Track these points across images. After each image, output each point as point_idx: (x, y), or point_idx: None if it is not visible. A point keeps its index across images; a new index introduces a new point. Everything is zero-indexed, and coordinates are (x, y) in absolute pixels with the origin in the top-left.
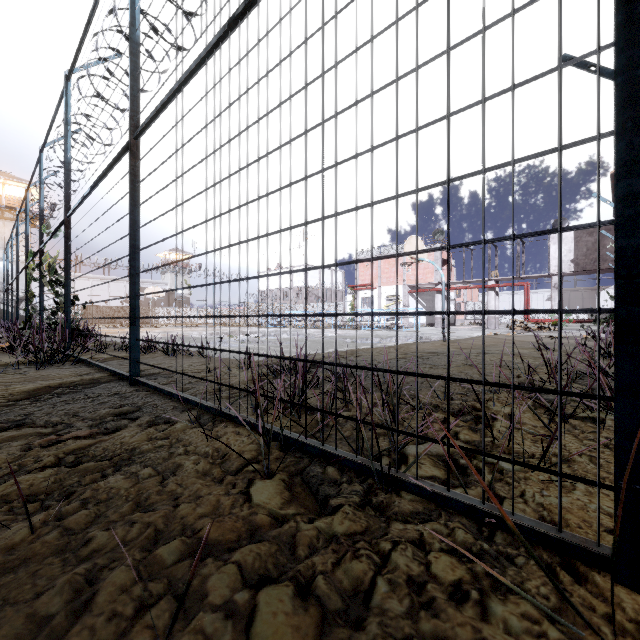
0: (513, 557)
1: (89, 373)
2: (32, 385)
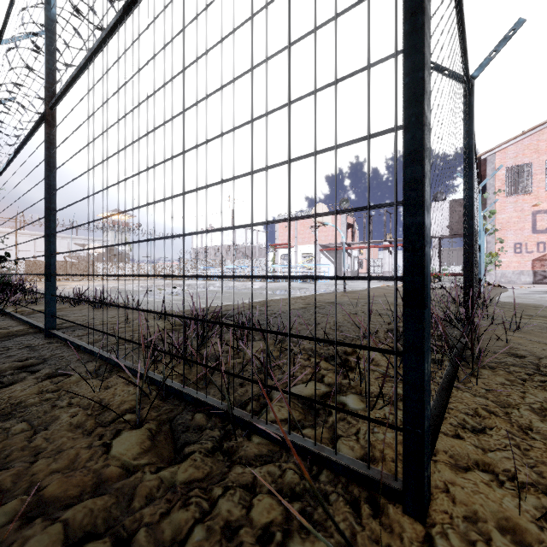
0: (329, 494)
1: (10, 326)
2: None
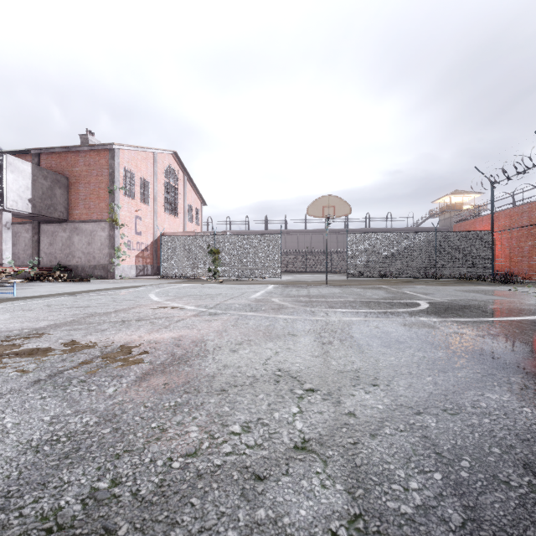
0: None
1: None
2: None
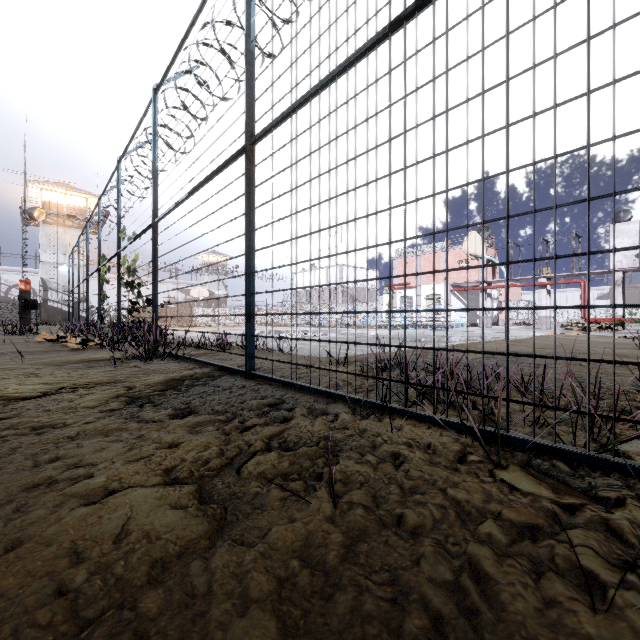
0: None
1: (195, 368)
2: (159, 377)
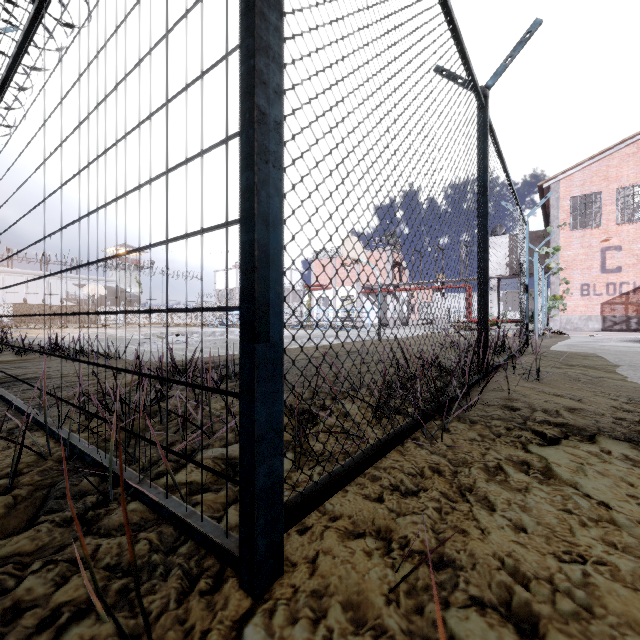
0: (173, 568)
1: None
2: None
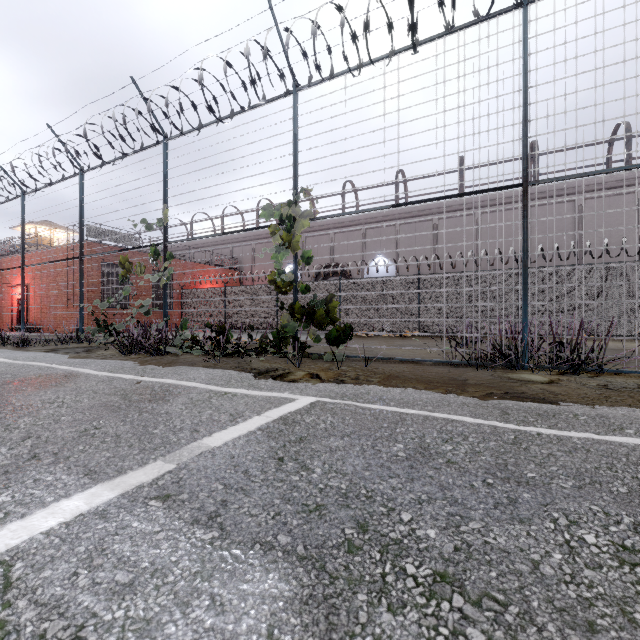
0: None
1: None
2: None
